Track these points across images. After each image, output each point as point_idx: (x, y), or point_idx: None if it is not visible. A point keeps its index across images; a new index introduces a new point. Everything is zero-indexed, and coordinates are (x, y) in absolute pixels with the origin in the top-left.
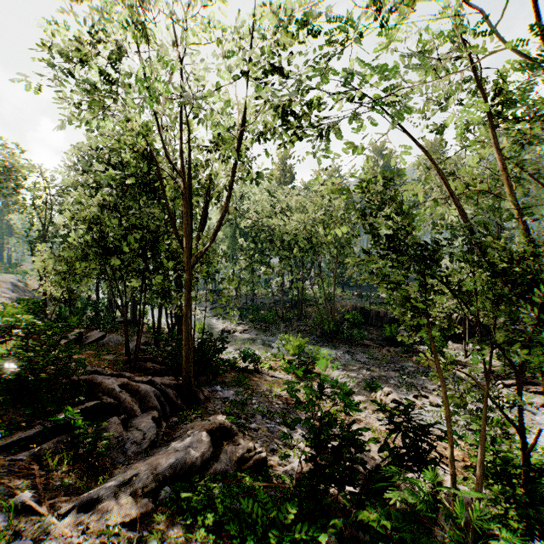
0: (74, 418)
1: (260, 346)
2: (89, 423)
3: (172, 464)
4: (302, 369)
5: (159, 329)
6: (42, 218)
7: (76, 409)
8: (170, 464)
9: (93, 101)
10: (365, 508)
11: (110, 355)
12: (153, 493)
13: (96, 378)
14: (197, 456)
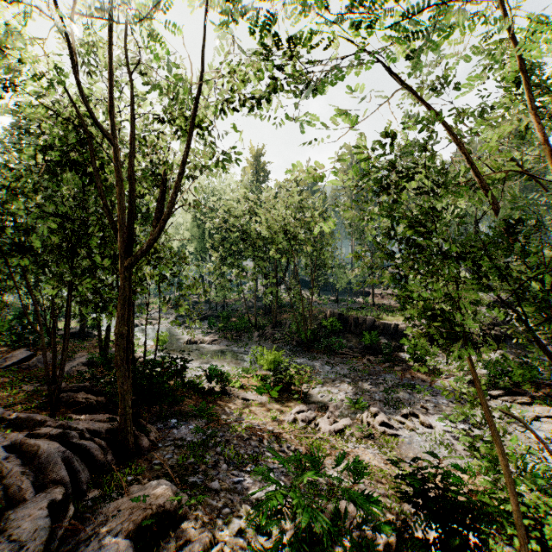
0: None
1: (230, 359)
2: None
3: None
4: (277, 388)
5: (107, 344)
6: None
7: None
8: None
9: None
10: None
11: (32, 384)
12: None
13: None
14: None
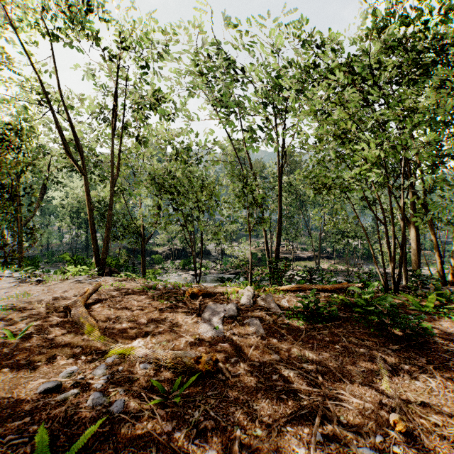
0: None
1: None
2: None
3: None
4: None
5: None
6: None
7: None
8: None
9: None
10: None
11: None
12: None
13: None
14: None
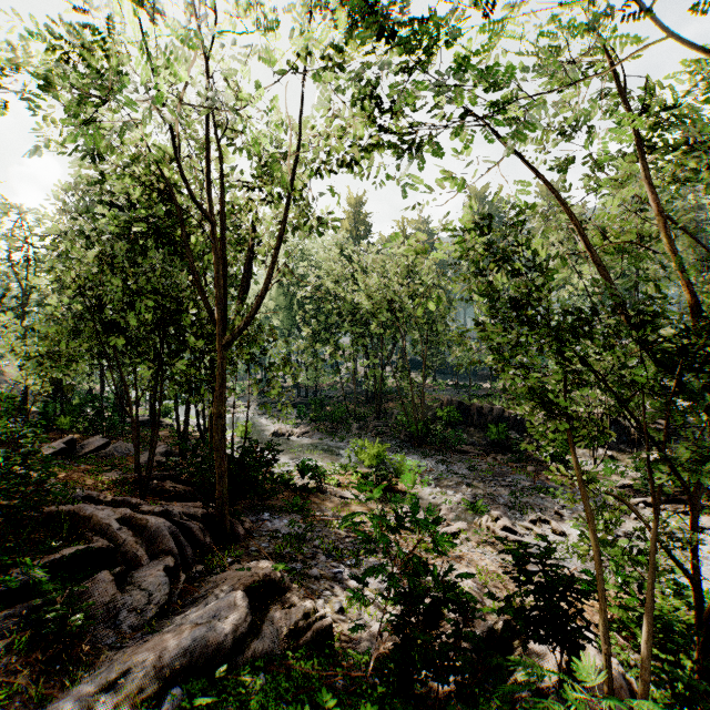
0: (39, 577)
1: (325, 454)
2: (58, 587)
3: (186, 648)
4: (381, 486)
5: (186, 433)
6: (21, 280)
7: (45, 560)
8: (183, 649)
9: (73, 101)
10: (476, 699)
11: (114, 472)
12: (153, 700)
13: (84, 509)
14: (227, 631)
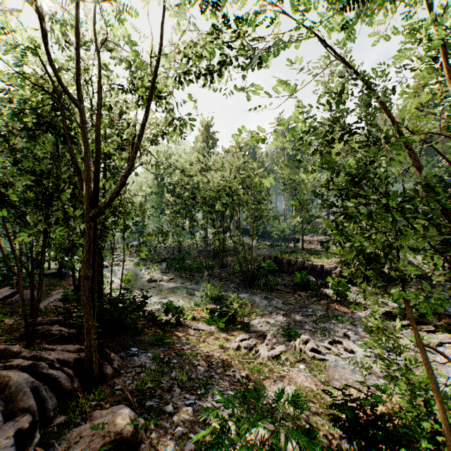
0: None
1: (184, 295)
2: None
3: None
4: (224, 320)
5: (80, 283)
6: None
7: None
8: None
9: None
10: None
11: (13, 318)
12: None
13: None
14: None
